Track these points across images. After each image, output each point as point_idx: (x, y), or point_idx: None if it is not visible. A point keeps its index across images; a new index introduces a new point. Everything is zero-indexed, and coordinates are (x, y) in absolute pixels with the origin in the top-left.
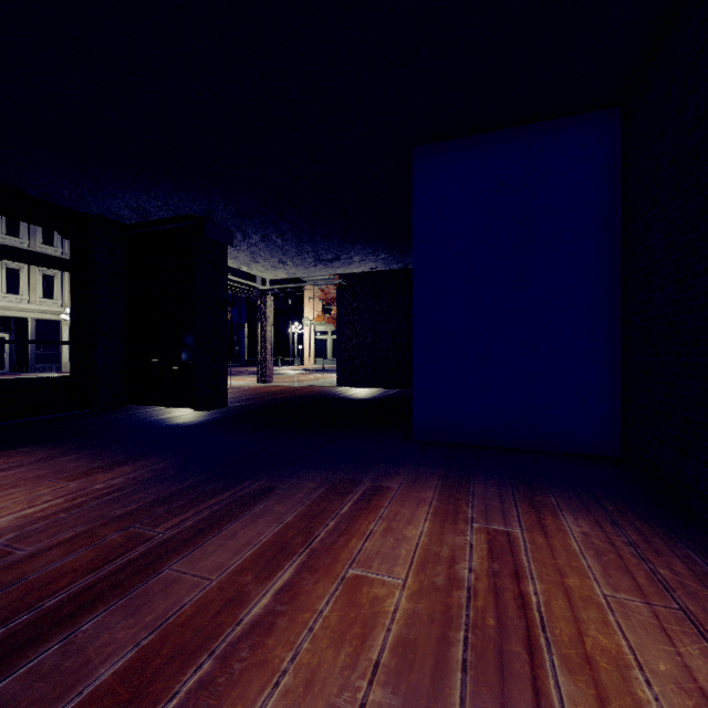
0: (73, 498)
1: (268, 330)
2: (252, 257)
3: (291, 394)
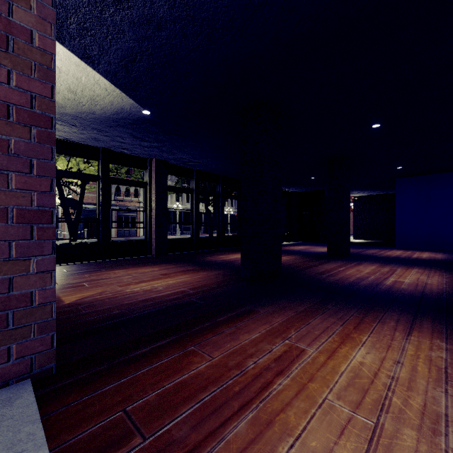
0: None
1: None
2: None
3: None
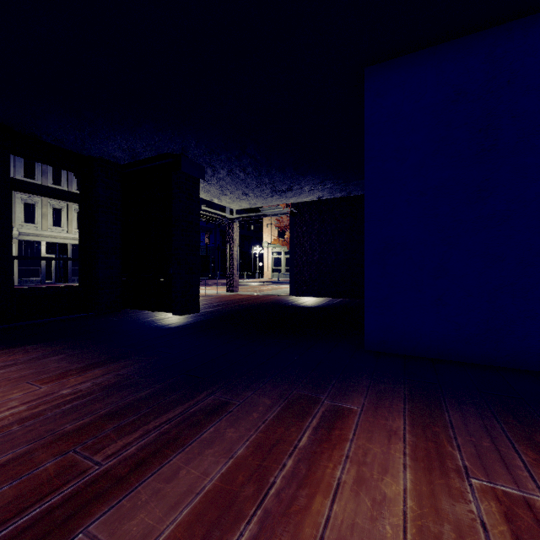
0: (36, 405)
1: (234, 250)
2: (221, 190)
3: (252, 301)
